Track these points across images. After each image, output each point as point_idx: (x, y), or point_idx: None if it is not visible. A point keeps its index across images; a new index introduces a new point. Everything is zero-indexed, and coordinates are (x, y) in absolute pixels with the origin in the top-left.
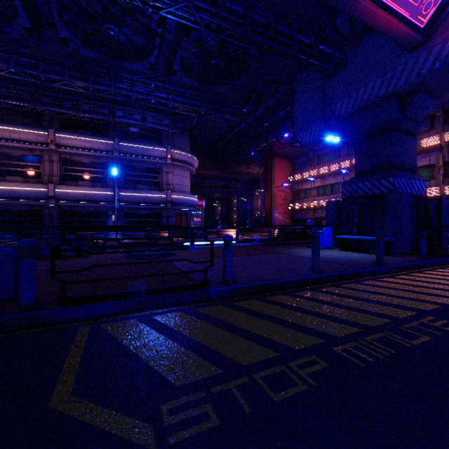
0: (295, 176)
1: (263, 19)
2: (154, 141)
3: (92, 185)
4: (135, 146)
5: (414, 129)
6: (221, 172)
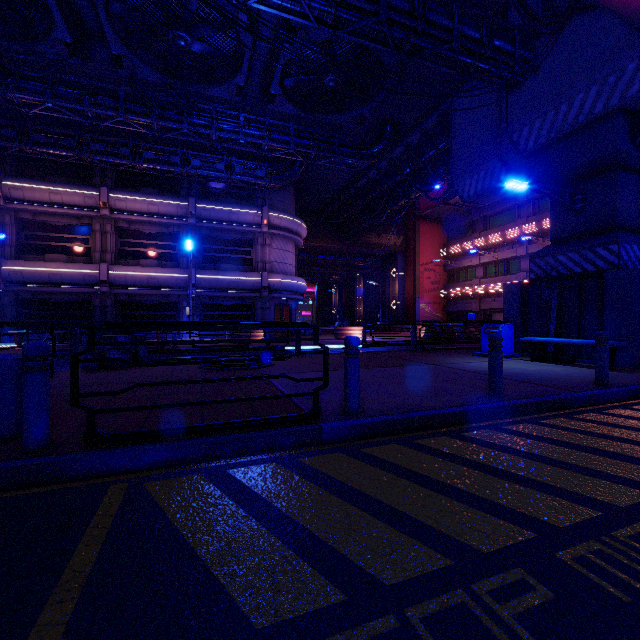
0: (451, 248)
1: (405, 3)
2: (244, 201)
3: (159, 265)
4: (218, 208)
5: None
6: (340, 245)
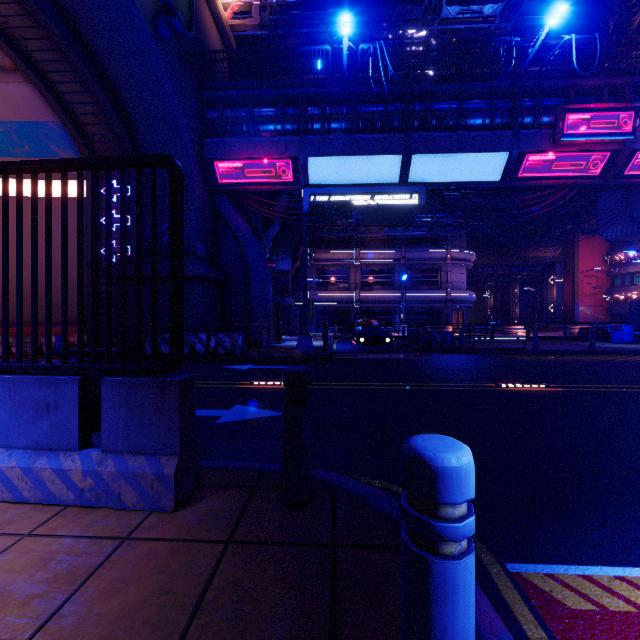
0: (614, 256)
1: None
2: (433, 243)
3: (383, 288)
4: (418, 251)
5: None
6: (499, 261)
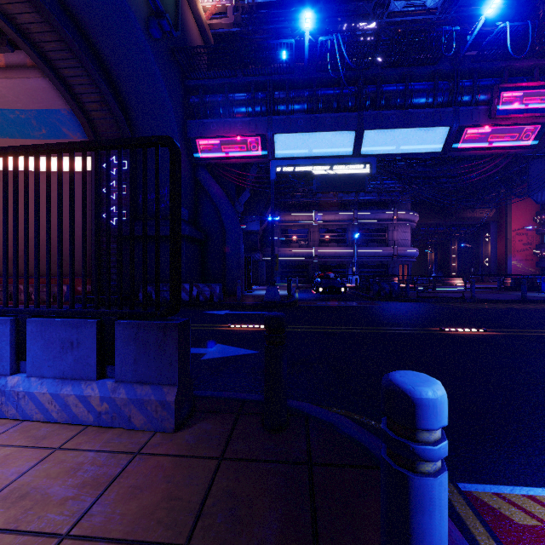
0: (543, 216)
1: None
2: (381, 206)
3: (338, 245)
4: (369, 213)
5: None
6: (440, 221)
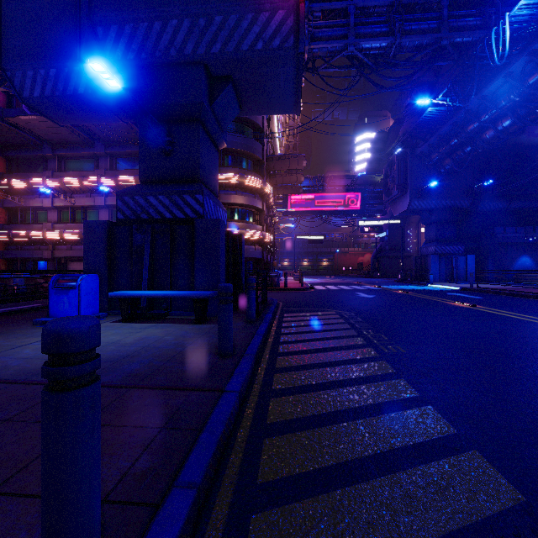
0: (13, 181)
1: None
2: None
3: None
4: None
5: (218, 137)
6: None
